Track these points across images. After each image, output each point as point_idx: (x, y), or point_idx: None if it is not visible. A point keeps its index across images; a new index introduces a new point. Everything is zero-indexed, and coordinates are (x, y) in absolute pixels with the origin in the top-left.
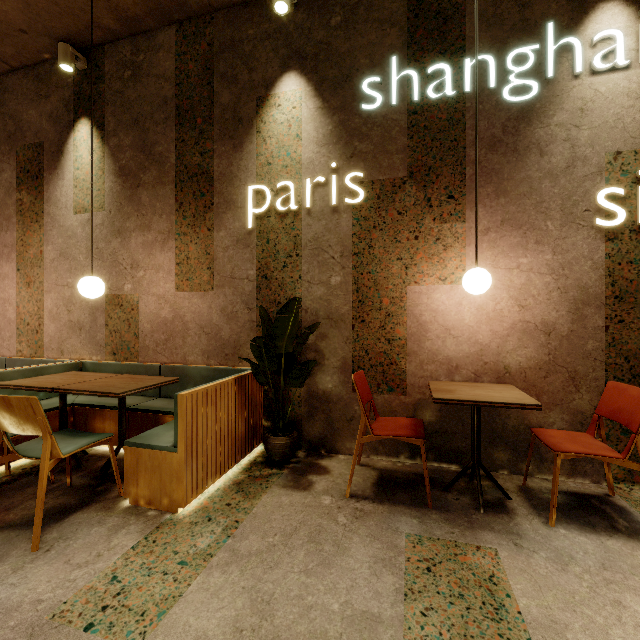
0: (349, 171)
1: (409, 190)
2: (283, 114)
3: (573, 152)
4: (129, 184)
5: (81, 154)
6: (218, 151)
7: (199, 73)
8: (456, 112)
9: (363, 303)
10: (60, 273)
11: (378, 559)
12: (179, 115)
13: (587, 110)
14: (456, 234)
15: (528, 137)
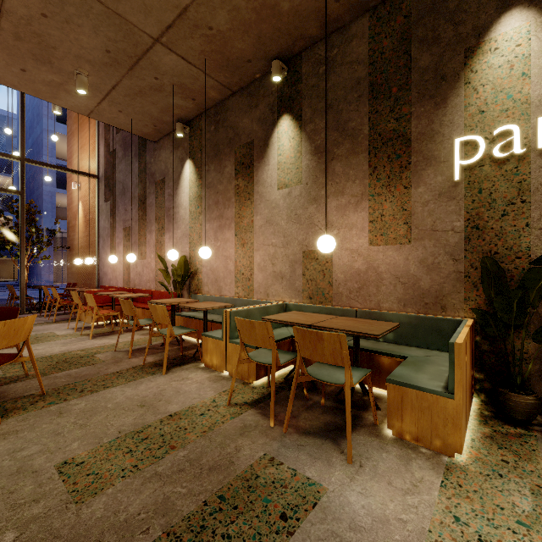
0: None
1: None
2: (501, 56)
3: None
4: (323, 159)
5: (282, 143)
6: (416, 113)
7: (394, 47)
8: None
9: None
10: (266, 236)
11: None
12: (372, 90)
13: None
14: None
15: None
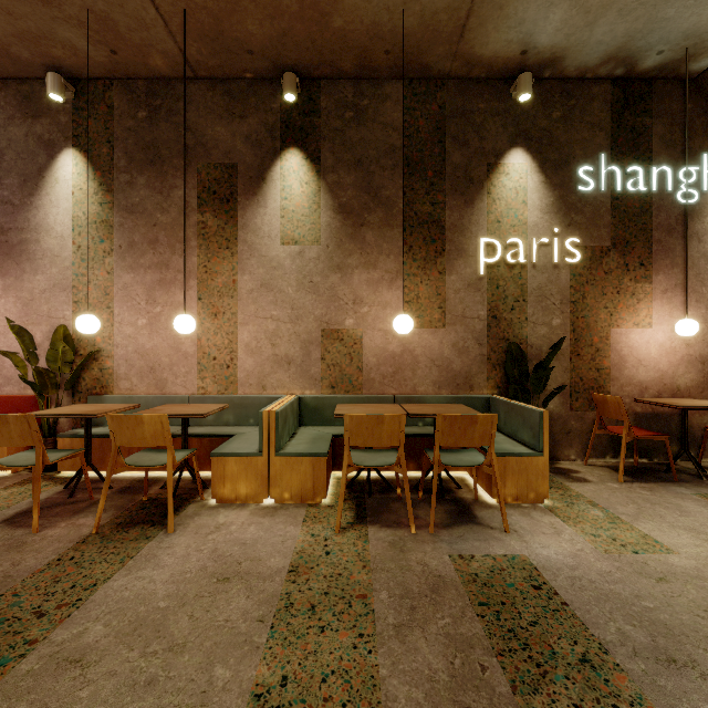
0: (567, 236)
1: (613, 256)
2: (511, 182)
3: None
4: (351, 222)
5: (290, 184)
6: (449, 204)
7: (430, 131)
8: (645, 203)
9: (578, 341)
10: (261, 305)
11: (702, 506)
12: (408, 165)
13: None
14: (645, 292)
15: (691, 229)
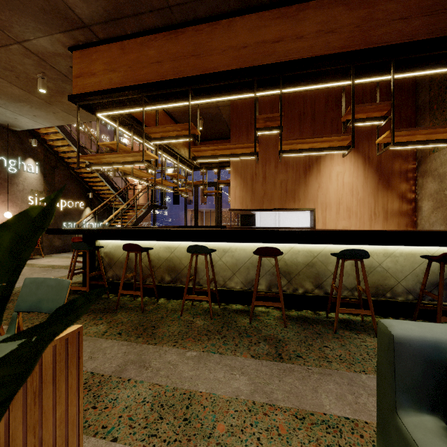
0: None
1: None
2: None
3: (24, 187)
4: None
5: None
6: None
7: None
8: None
9: None
10: None
11: None
12: None
13: (27, 179)
14: None
15: (14, 181)
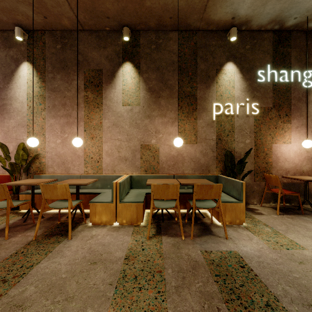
0: (252, 102)
1: (273, 111)
2: (227, 77)
3: None
4: (154, 95)
5: (126, 78)
6: (199, 87)
7: (190, 54)
8: (288, 87)
9: (257, 150)
10: (113, 133)
11: None
12: (180, 69)
13: None
14: (288, 127)
15: (309, 99)
